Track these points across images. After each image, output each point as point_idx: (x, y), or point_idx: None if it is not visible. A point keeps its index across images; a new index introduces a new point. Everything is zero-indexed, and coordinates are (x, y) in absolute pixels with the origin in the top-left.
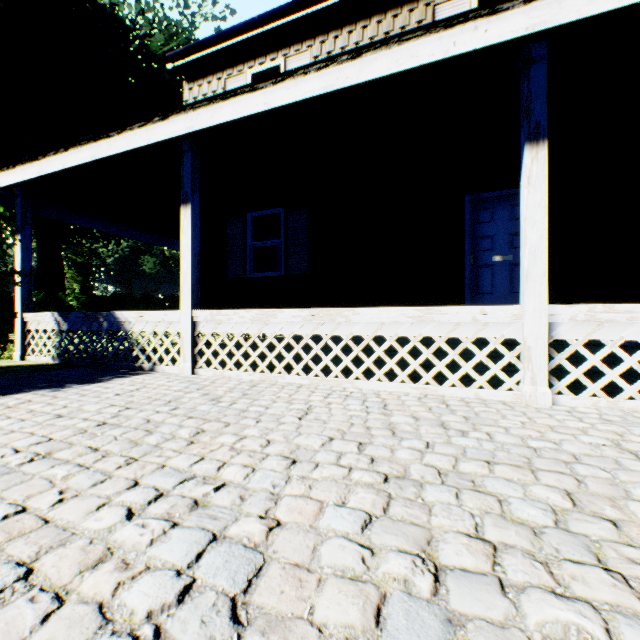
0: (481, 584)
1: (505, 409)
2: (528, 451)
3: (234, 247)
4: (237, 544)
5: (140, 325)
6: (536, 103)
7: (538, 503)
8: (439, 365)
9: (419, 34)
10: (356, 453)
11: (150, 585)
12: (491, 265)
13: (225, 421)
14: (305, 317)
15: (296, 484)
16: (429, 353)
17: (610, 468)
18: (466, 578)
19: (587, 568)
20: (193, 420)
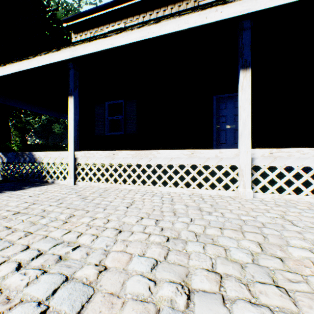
0: (212, 299)
1: (231, 200)
2: (241, 222)
3: (98, 119)
4: (79, 282)
5: (46, 159)
6: (245, 50)
7: (244, 250)
8: (199, 179)
9: (189, 12)
10: (154, 225)
11: (19, 313)
12: (225, 130)
13: (87, 210)
14: (133, 155)
15: (119, 244)
16: (194, 173)
17: (279, 229)
18: (205, 296)
19: (268, 286)
20: (69, 209)
